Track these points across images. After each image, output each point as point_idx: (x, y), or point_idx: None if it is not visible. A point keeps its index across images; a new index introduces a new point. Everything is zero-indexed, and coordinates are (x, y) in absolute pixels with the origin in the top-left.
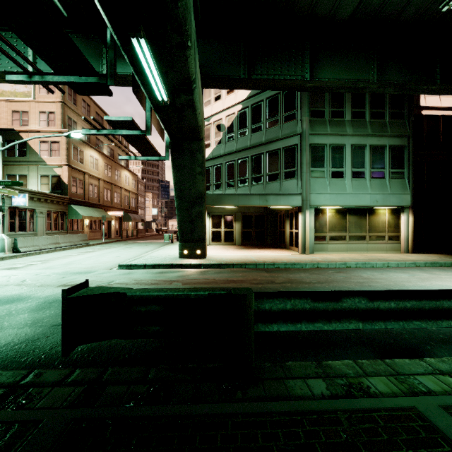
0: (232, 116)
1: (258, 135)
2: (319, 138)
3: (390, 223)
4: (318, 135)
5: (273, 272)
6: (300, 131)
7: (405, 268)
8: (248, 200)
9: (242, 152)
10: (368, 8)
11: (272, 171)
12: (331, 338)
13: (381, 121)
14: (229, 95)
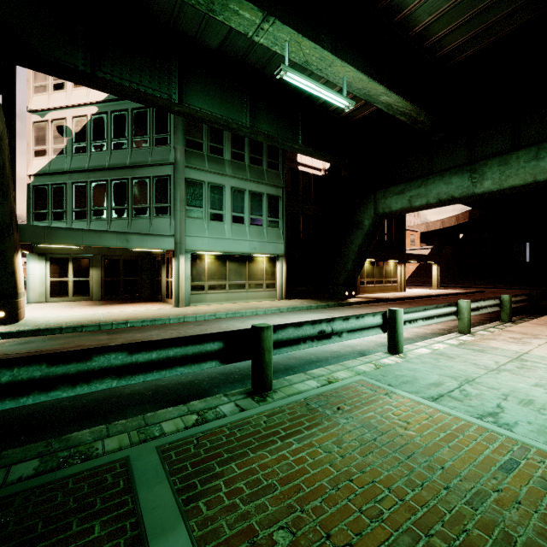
0: (82, 118)
1: (121, 154)
2: (197, 173)
3: (268, 271)
4: (196, 169)
5: (118, 333)
6: (173, 160)
7: (269, 314)
8: (99, 239)
9: (98, 173)
10: (235, 47)
11: (139, 203)
12: (117, 403)
13: (259, 168)
14: (77, 88)
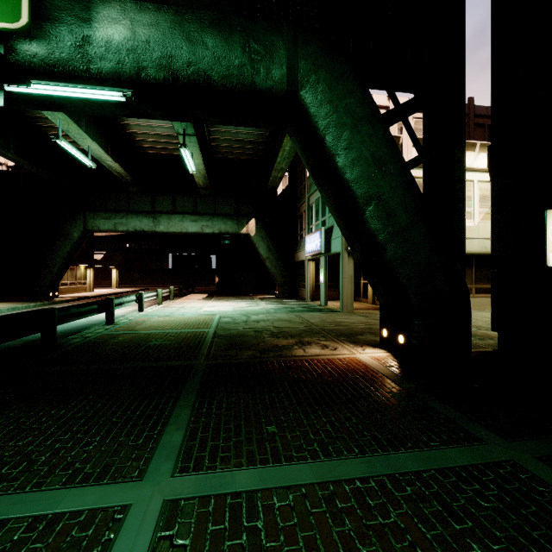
0: None
1: None
2: None
3: None
4: None
5: None
6: None
7: None
8: None
9: None
10: None
11: None
12: None
13: None
14: None
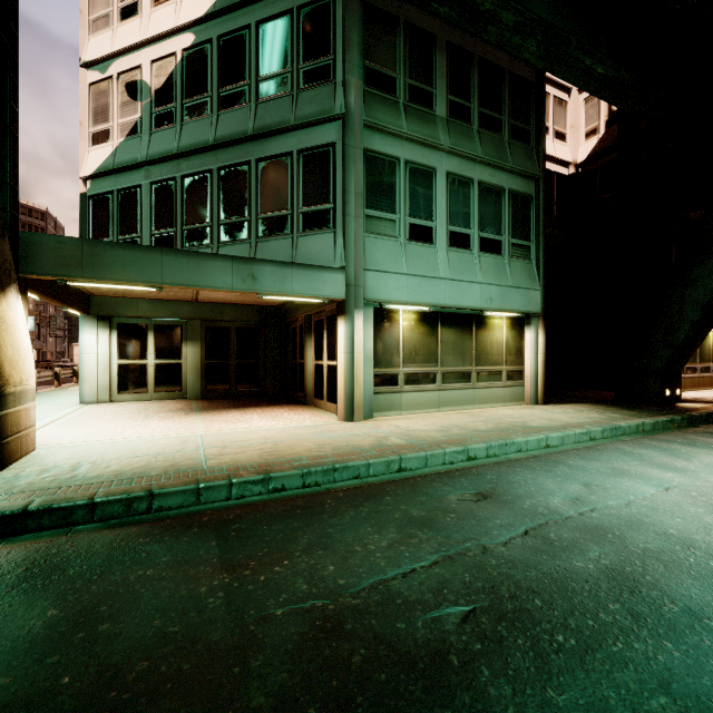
0: (167, 60)
1: (237, 114)
2: (384, 141)
3: (510, 346)
4: (383, 132)
5: (254, 540)
6: (342, 108)
7: (591, 450)
8: (195, 272)
9: (195, 159)
10: None
11: (272, 209)
12: None
13: (496, 137)
14: (159, 6)
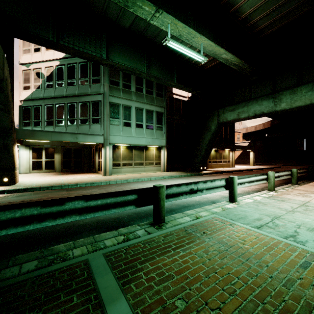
0: (50, 68)
1: (73, 88)
2: (116, 99)
3: (156, 155)
4: (115, 97)
5: (72, 190)
6: (103, 91)
7: (157, 180)
8: (60, 137)
9: (60, 99)
10: (138, 27)
11: (83, 116)
12: (77, 230)
13: (151, 96)
14: (48, 51)
